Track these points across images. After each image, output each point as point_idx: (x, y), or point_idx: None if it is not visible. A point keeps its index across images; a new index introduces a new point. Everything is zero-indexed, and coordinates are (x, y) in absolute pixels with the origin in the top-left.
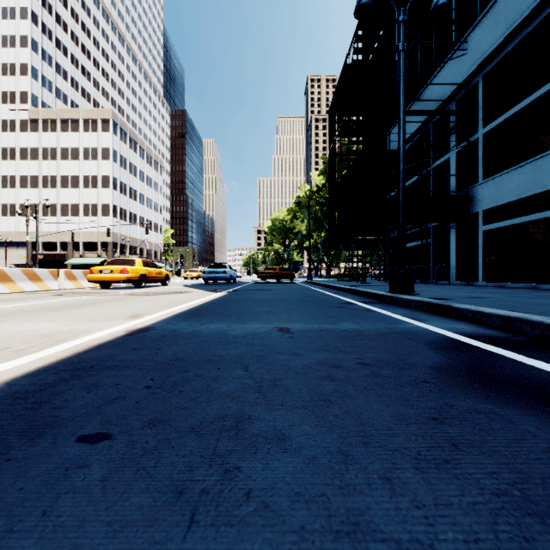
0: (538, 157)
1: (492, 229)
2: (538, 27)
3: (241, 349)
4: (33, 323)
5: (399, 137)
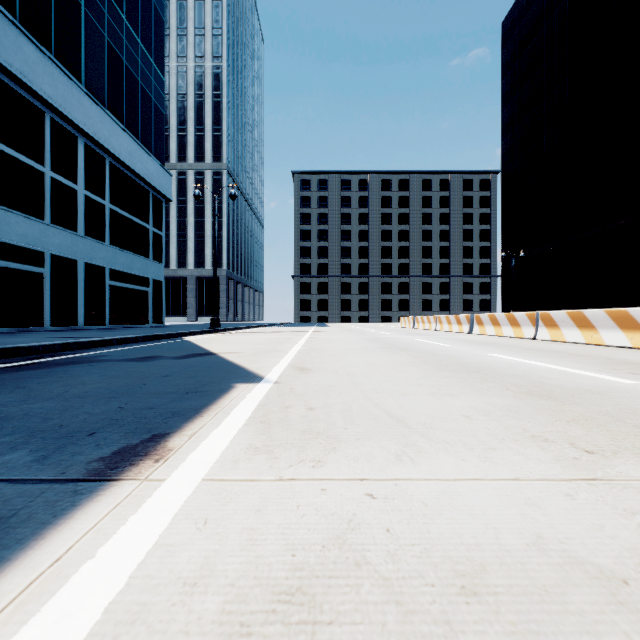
0: None
1: None
2: None
3: (22, 407)
4: (567, 516)
5: None
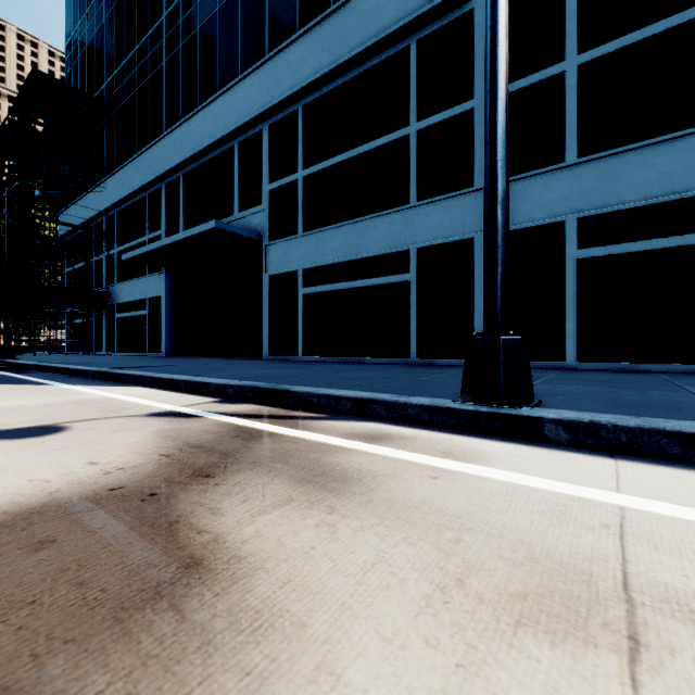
0: (134, 280)
1: (121, 317)
2: (134, 205)
3: None
4: None
5: (5, 265)
